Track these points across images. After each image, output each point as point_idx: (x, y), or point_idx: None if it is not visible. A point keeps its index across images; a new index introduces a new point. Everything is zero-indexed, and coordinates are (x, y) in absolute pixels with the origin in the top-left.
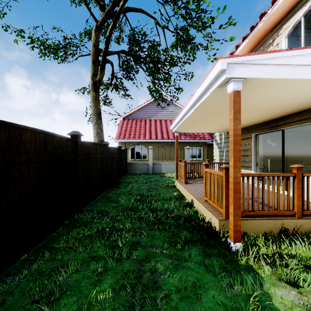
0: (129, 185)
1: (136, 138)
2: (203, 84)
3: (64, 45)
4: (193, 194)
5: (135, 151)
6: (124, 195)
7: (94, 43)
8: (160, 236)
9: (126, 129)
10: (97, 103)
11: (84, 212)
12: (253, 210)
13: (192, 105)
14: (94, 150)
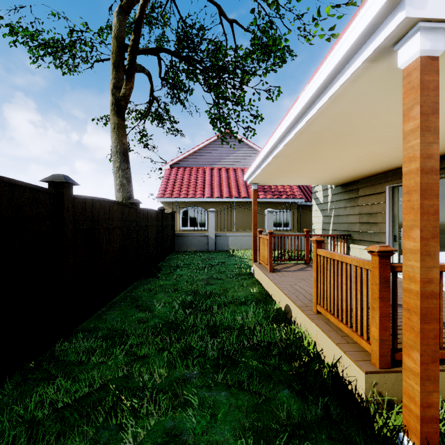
0: (175, 273)
1: (189, 196)
2: (324, 66)
3: (69, 43)
4: (289, 294)
5: (188, 217)
6: (164, 292)
7: (116, 34)
8: (229, 410)
9: (174, 182)
10: (121, 134)
11: (79, 333)
12: (440, 347)
13: (290, 125)
14: (107, 213)
